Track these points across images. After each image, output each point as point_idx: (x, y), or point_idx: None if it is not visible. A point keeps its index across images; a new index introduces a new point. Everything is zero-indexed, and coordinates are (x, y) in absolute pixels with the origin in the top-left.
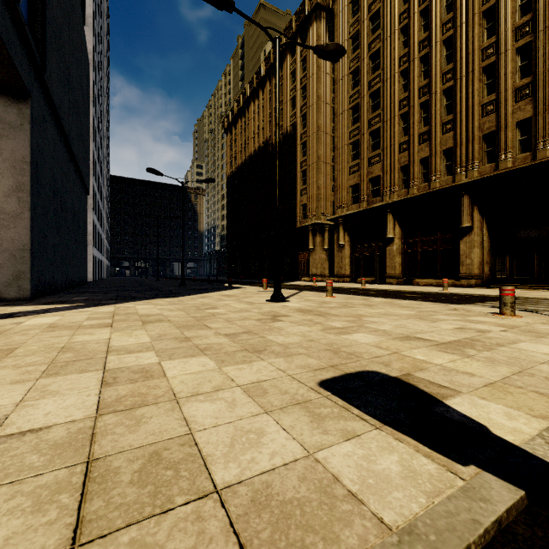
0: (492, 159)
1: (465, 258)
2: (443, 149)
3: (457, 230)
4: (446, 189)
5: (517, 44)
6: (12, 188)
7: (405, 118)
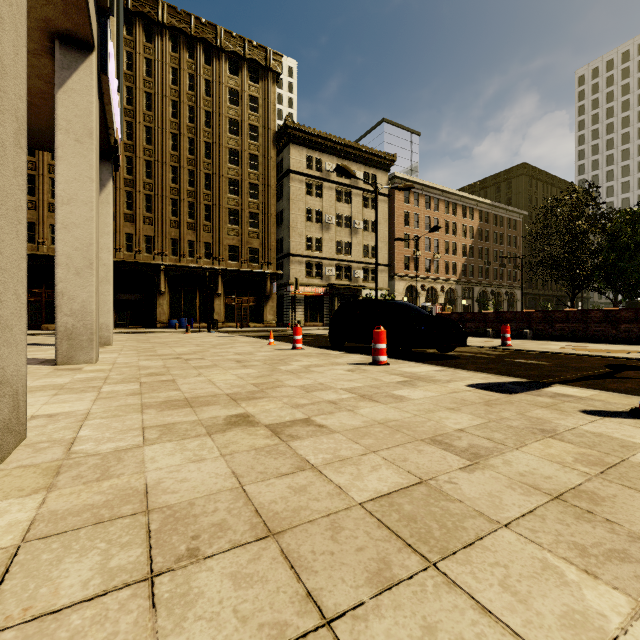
0: None
1: None
2: None
3: None
4: None
5: (126, 188)
6: None
7: (30, 179)
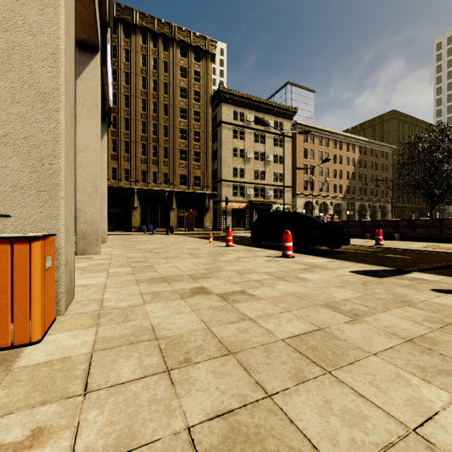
0: None
1: None
2: None
3: None
4: None
5: (112, 137)
6: None
7: None
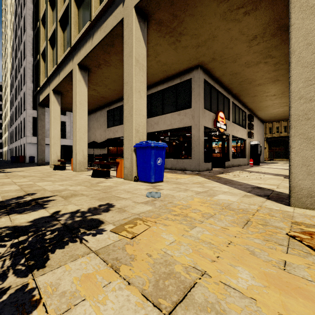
0: None
1: None
2: (283, 126)
3: (287, 146)
4: (286, 136)
5: None
6: (263, 141)
7: None
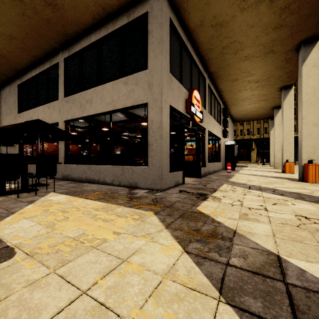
0: (258, 134)
1: (252, 156)
2: (246, 128)
3: (249, 149)
4: (248, 139)
5: None
6: None
7: None
